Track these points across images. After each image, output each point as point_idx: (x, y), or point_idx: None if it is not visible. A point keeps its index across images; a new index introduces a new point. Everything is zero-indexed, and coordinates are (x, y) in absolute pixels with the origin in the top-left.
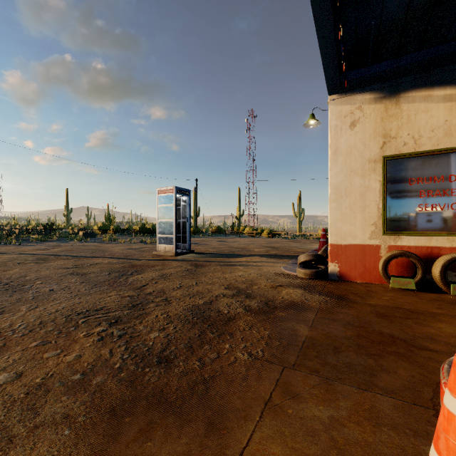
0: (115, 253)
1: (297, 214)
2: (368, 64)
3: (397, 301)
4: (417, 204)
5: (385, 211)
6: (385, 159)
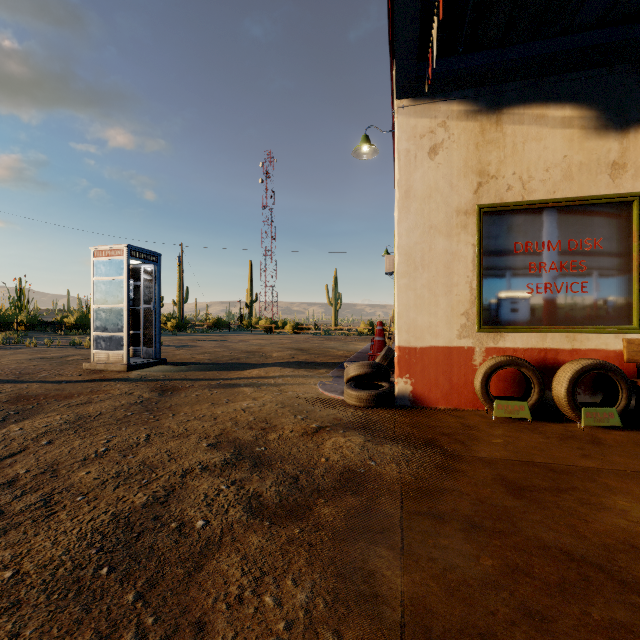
0: None
1: (332, 301)
2: (458, 51)
3: (517, 445)
4: (525, 283)
5: (481, 293)
6: (481, 210)
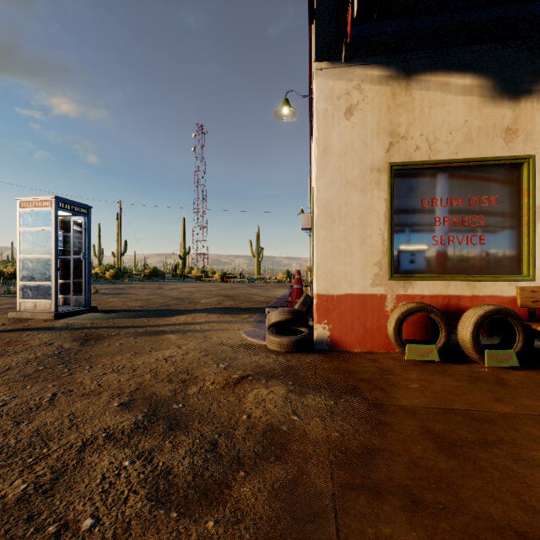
0: None
1: (255, 254)
2: (372, 18)
3: (433, 390)
4: (431, 236)
5: (393, 244)
6: (393, 167)
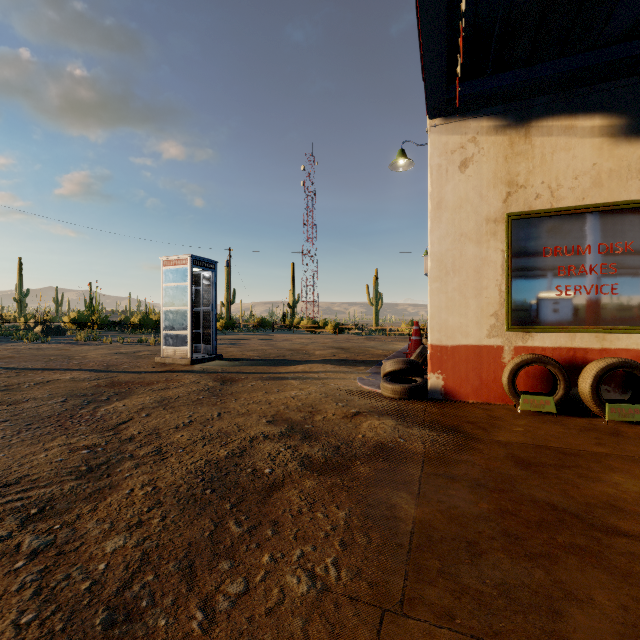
0: (88, 361)
1: (373, 301)
2: (486, 73)
3: (536, 433)
4: (554, 286)
5: (510, 295)
6: (510, 218)
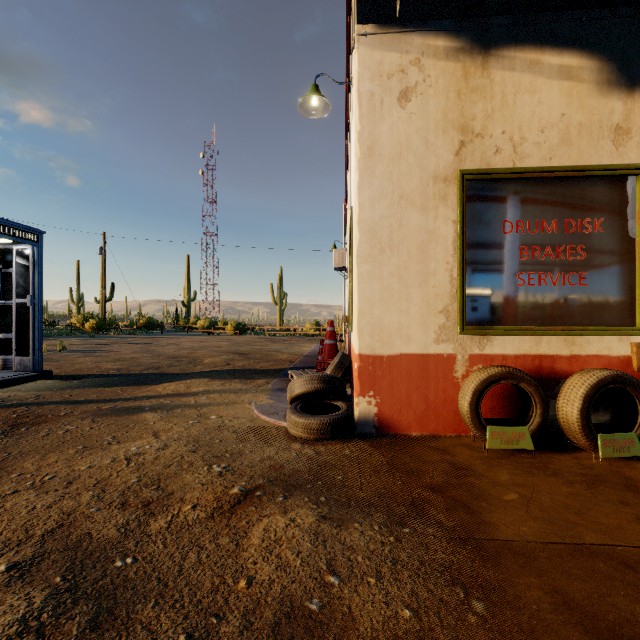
0: None
1: (277, 301)
2: None
3: (542, 504)
4: (515, 273)
5: (464, 284)
6: (464, 177)
